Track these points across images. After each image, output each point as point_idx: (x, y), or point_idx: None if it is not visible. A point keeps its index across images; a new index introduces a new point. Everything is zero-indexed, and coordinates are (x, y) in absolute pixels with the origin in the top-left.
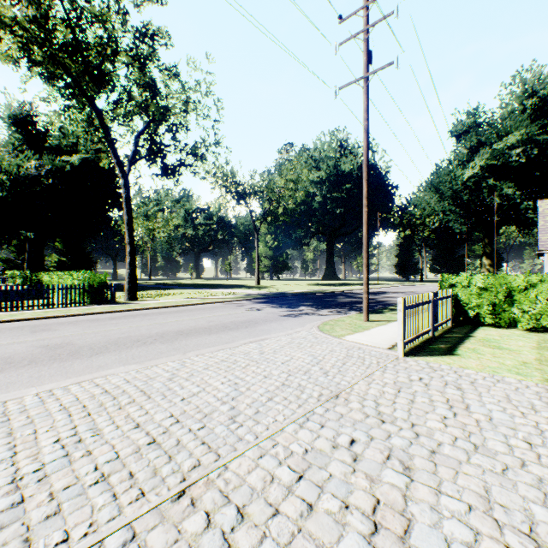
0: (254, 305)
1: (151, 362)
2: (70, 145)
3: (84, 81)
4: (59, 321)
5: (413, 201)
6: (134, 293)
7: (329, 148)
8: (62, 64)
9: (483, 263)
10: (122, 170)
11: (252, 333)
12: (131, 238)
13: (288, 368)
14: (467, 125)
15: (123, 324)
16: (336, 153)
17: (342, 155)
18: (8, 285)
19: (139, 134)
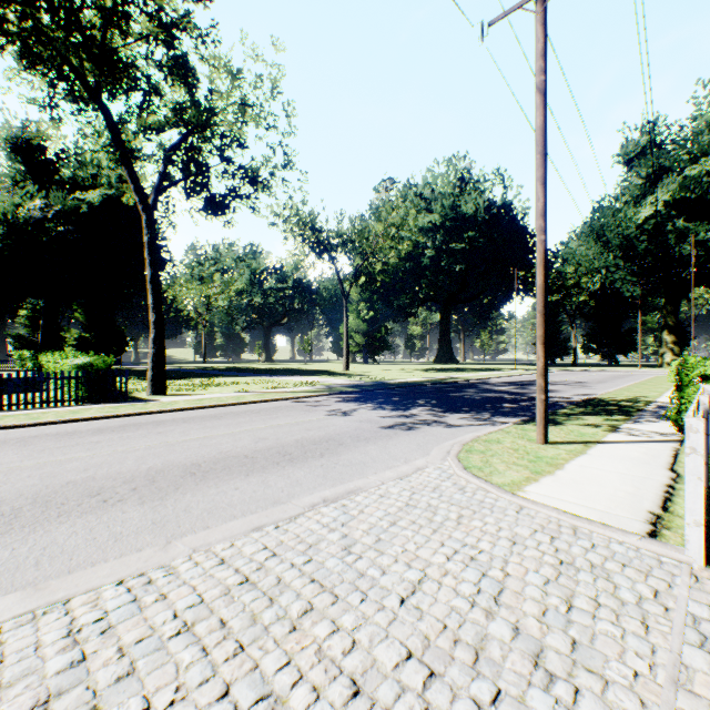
0: (340, 404)
1: (64, 583)
2: (88, 178)
3: (76, 58)
4: (6, 436)
5: (563, 254)
6: (161, 384)
7: (444, 182)
8: (51, 40)
9: (664, 340)
10: (142, 201)
11: (330, 472)
12: (156, 302)
13: (420, 631)
14: (642, 144)
15: (107, 444)
16: (454, 189)
17: (462, 192)
18: (14, 370)
19: (170, 148)
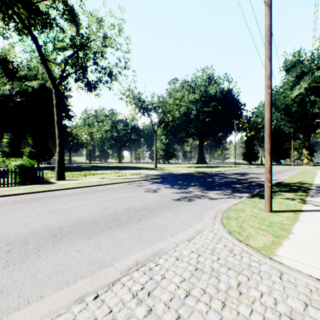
0: (151, 185)
1: None
2: (32, 76)
3: (15, 6)
4: None
5: (256, 113)
6: (62, 174)
7: (201, 80)
8: None
9: (303, 153)
10: (52, 82)
11: (143, 235)
12: (60, 133)
13: None
14: (293, 61)
15: (15, 211)
16: (205, 83)
17: (209, 84)
18: None
19: (67, 57)
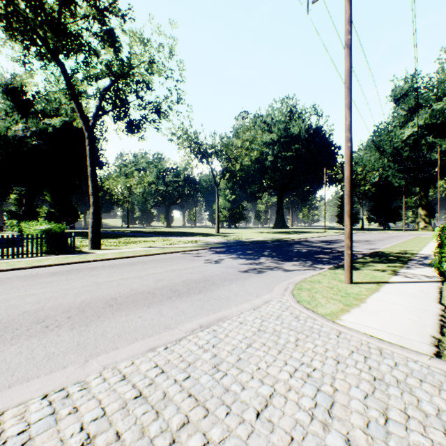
0: (213, 255)
1: (3, 396)
2: (53, 110)
3: (41, 29)
4: None
5: (355, 159)
6: (98, 242)
7: (279, 114)
8: (25, 19)
9: (419, 213)
10: (85, 123)
11: (205, 304)
12: (94, 189)
13: (272, 443)
14: (405, 89)
15: (56, 283)
16: (286, 118)
17: (291, 119)
18: (7, 233)
19: (103, 90)
